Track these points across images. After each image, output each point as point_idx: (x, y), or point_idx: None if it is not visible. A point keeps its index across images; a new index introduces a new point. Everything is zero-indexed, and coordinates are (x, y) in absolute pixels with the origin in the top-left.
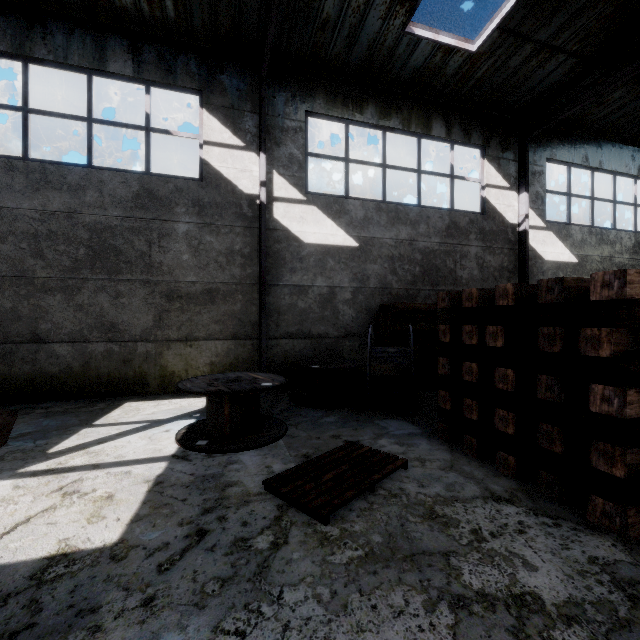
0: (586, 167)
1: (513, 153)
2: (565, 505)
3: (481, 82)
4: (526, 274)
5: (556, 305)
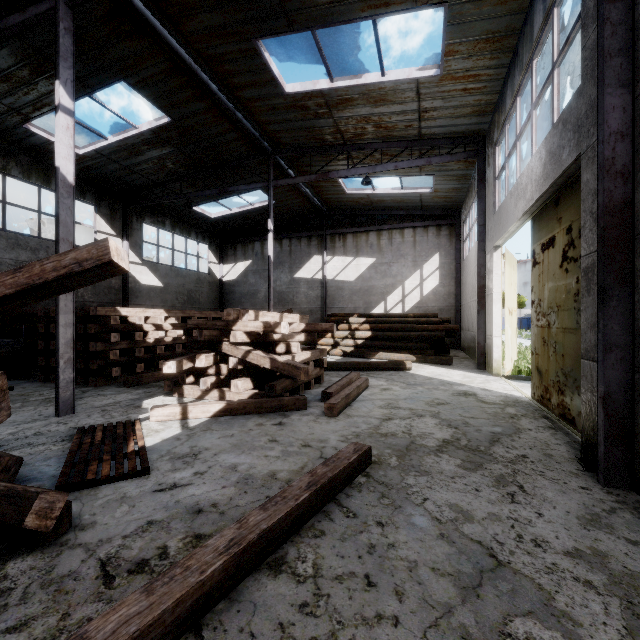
0: (169, 231)
1: (119, 214)
2: (84, 385)
3: (90, 168)
4: (127, 292)
5: (85, 316)
